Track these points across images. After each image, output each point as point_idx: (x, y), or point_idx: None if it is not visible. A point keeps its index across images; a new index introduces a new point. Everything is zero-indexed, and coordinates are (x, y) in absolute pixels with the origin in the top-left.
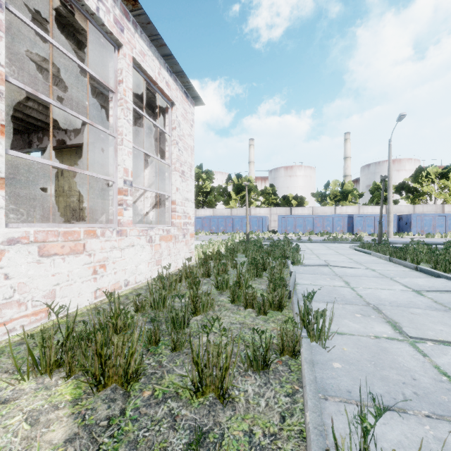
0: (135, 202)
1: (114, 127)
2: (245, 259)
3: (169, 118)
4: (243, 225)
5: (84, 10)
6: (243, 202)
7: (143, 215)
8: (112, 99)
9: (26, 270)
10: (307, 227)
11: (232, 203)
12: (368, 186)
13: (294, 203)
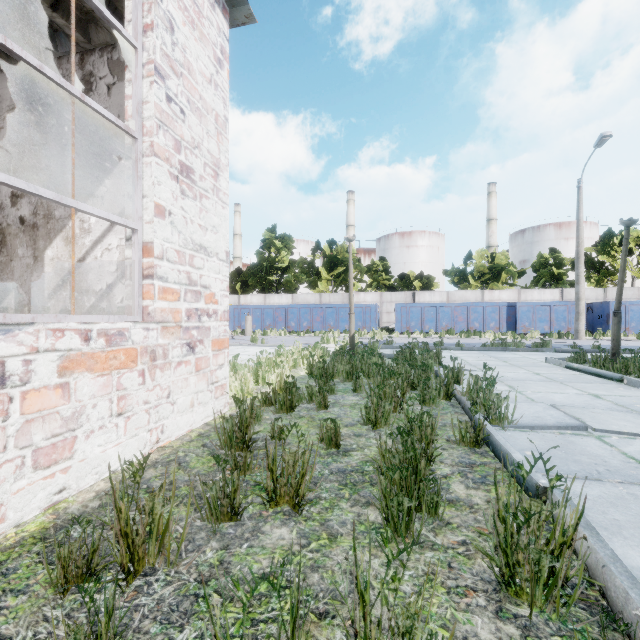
0: (82, 261)
1: None
2: (354, 400)
3: None
4: (339, 320)
5: None
6: (339, 284)
7: (100, 294)
8: None
9: None
10: (442, 323)
11: (323, 285)
12: (522, 262)
13: (417, 285)
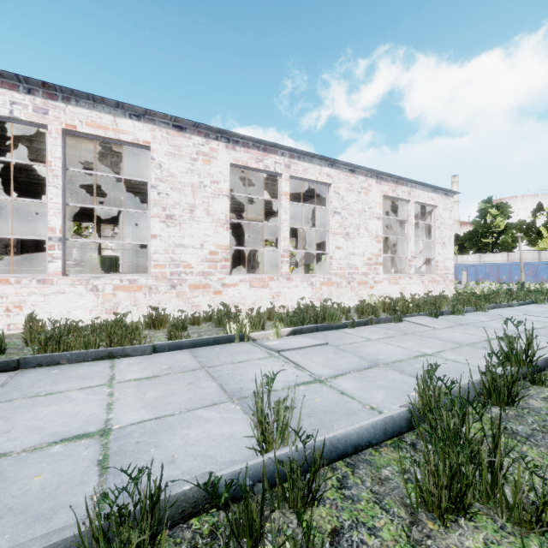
0: None
1: (407, 235)
2: None
3: (434, 214)
4: None
5: (398, 198)
6: None
7: (417, 269)
8: (406, 222)
9: (386, 287)
10: None
11: (544, 243)
12: None
13: None
